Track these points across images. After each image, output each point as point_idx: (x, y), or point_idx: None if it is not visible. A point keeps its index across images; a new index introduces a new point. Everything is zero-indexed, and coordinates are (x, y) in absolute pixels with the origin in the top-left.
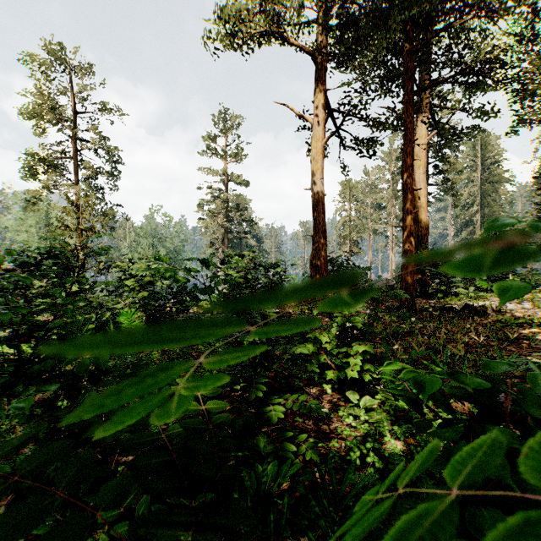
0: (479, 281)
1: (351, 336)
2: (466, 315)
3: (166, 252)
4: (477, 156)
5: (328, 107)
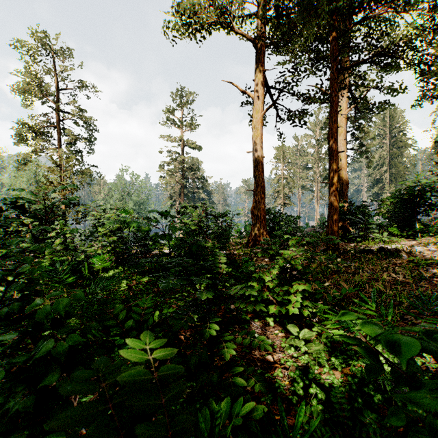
0: (391, 227)
1: (290, 276)
2: (382, 256)
3: (134, 204)
4: (386, 126)
5: (266, 85)
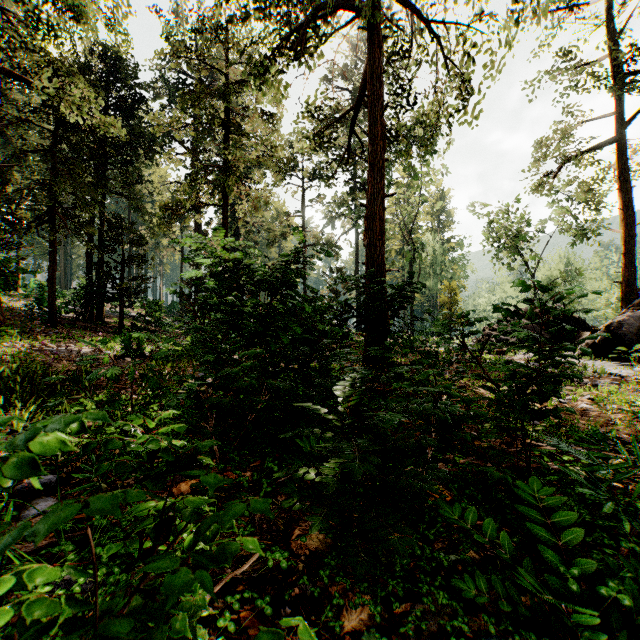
0: None
1: None
2: None
3: None
4: None
5: None
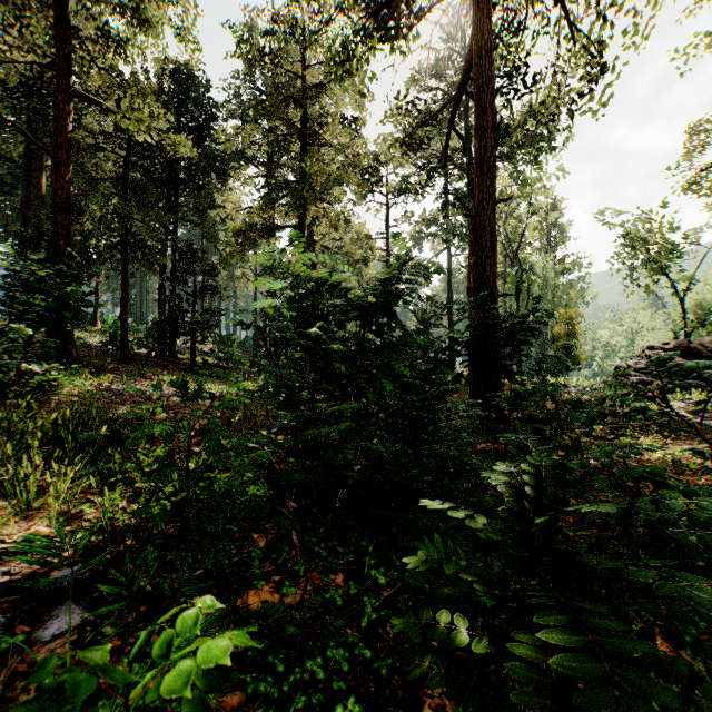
0: None
1: None
2: None
3: None
4: None
5: None
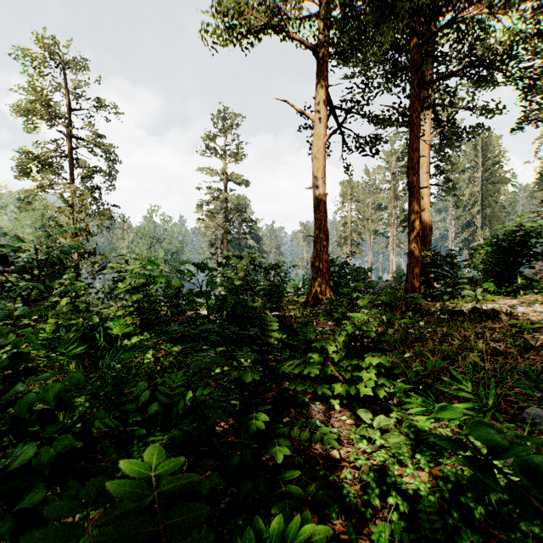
0: (486, 282)
1: (361, 346)
2: (475, 319)
3: (165, 253)
4: (478, 157)
5: (330, 104)
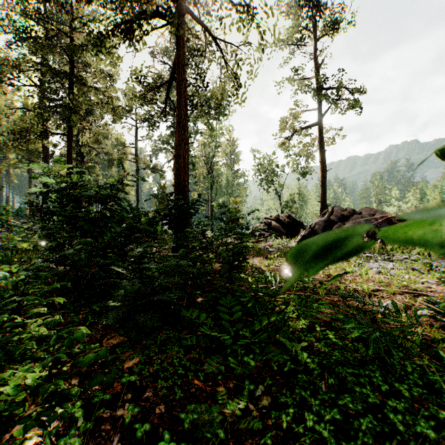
0: None
1: None
2: None
3: None
4: None
5: None
